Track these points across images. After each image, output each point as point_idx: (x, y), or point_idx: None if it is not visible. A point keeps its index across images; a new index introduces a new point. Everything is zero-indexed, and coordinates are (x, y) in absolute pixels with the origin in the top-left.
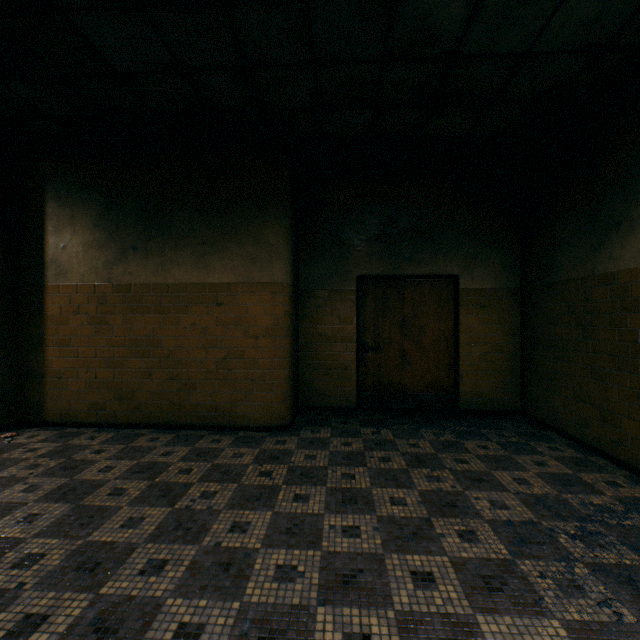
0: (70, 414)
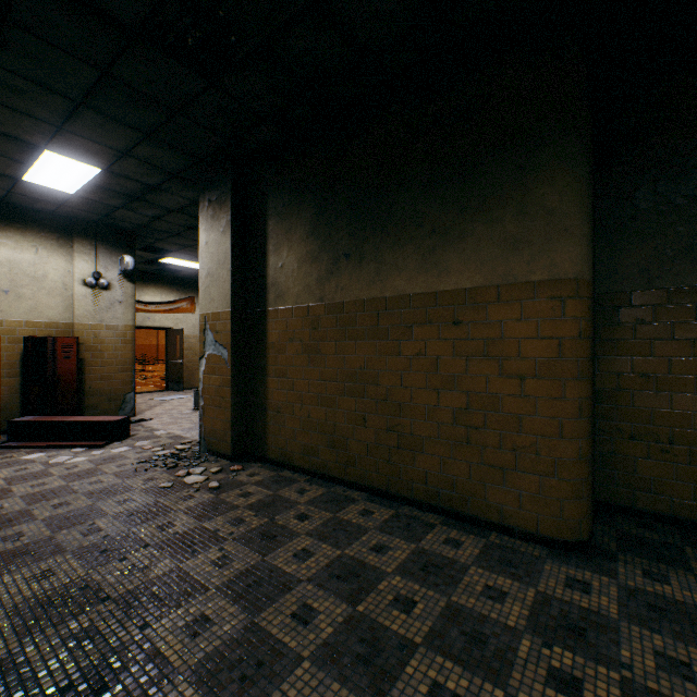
0: (286, 454)
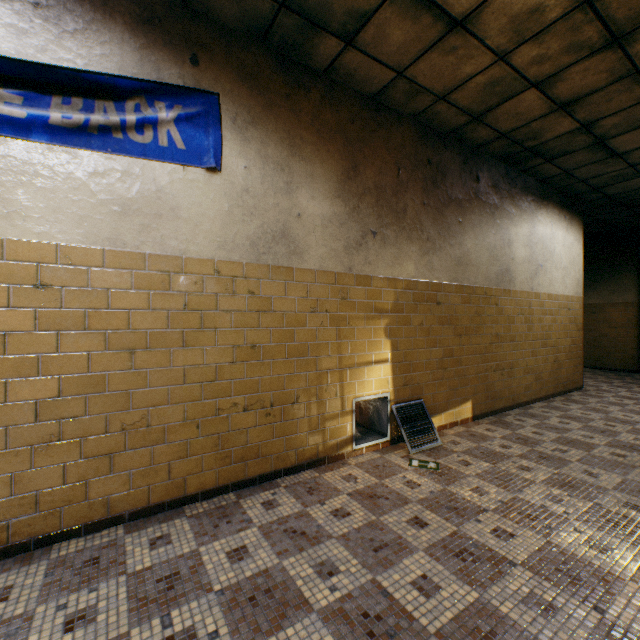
0: None
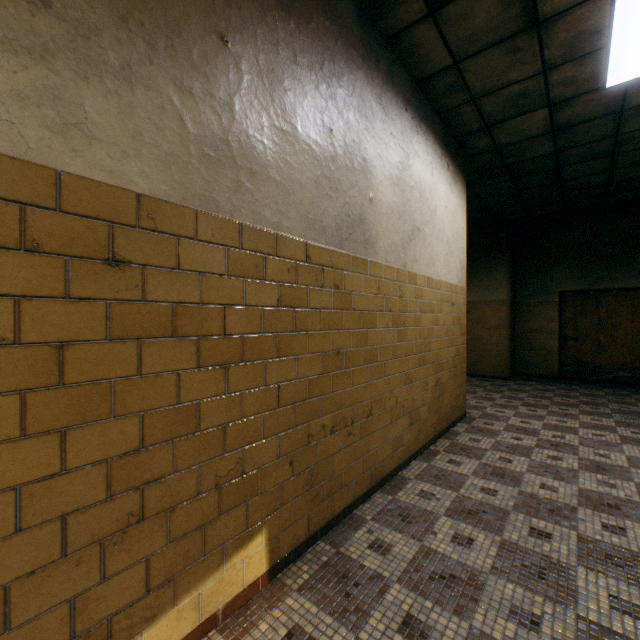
0: None
